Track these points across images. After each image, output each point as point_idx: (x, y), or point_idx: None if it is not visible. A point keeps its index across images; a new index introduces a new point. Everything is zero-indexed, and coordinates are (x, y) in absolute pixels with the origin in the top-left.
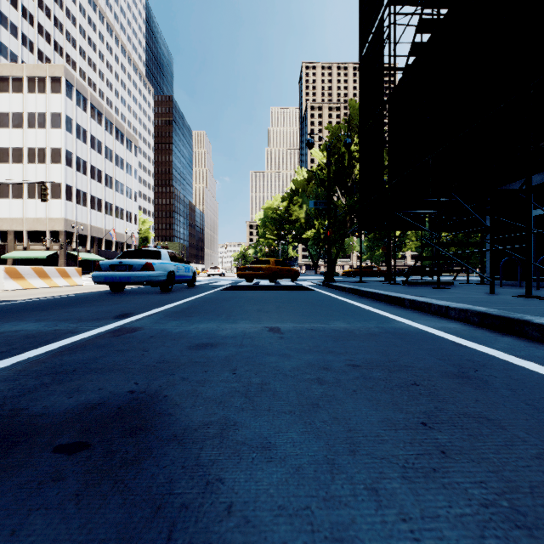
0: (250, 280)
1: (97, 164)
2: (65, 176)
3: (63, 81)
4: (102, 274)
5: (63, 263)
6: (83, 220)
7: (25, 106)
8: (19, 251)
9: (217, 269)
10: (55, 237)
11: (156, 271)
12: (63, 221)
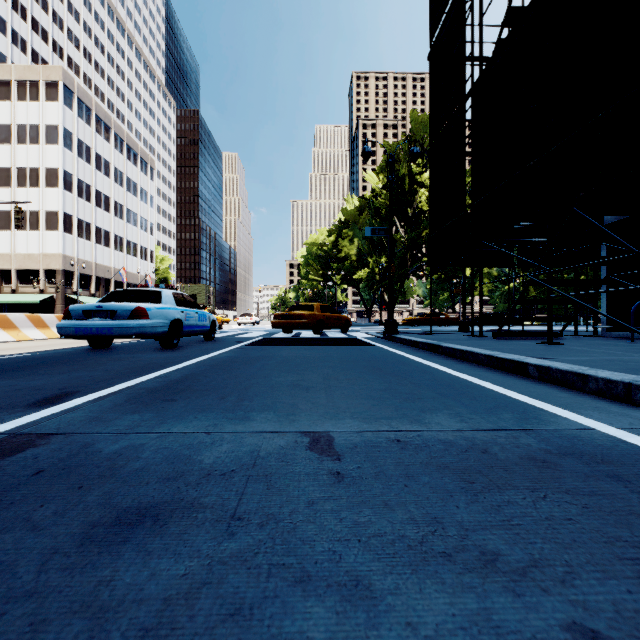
0: (288, 331)
1: (104, 189)
2: (63, 202)
3: (60, 86)
4: (71, 323)
5: (60, 309)
6: (86, 257)
7: (14, 117)
8: (7, 294)
9: (249, 316)
10: (51, 277)
11: (152, 319)
12: (60, 258)
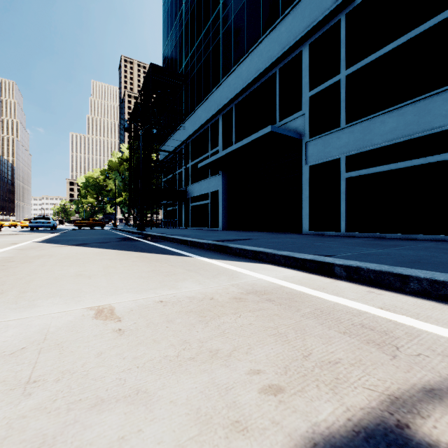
0: (80, 228)
1: None
2: None
3: None
4: (33, 224)
5: None
6: None
7: None
8: None
9: None
10: None
11: (51, 224)
12: None
